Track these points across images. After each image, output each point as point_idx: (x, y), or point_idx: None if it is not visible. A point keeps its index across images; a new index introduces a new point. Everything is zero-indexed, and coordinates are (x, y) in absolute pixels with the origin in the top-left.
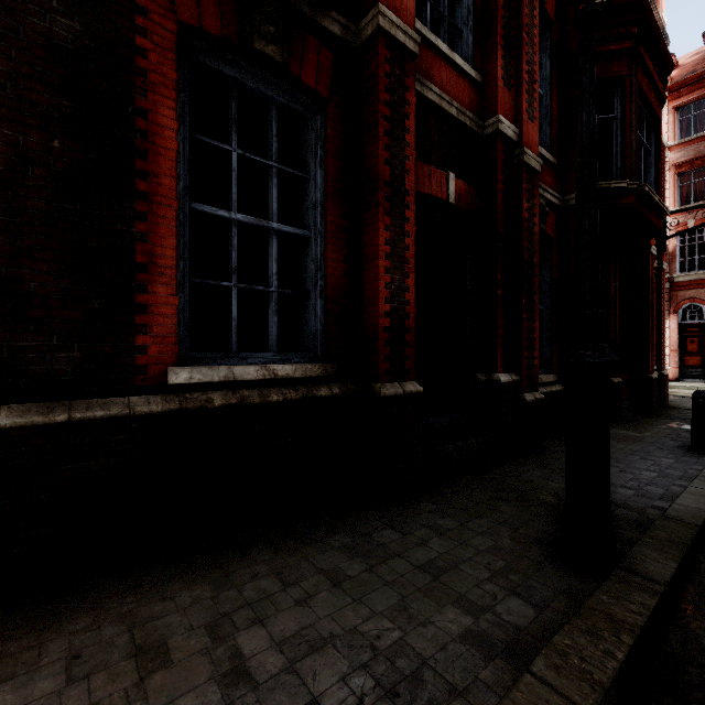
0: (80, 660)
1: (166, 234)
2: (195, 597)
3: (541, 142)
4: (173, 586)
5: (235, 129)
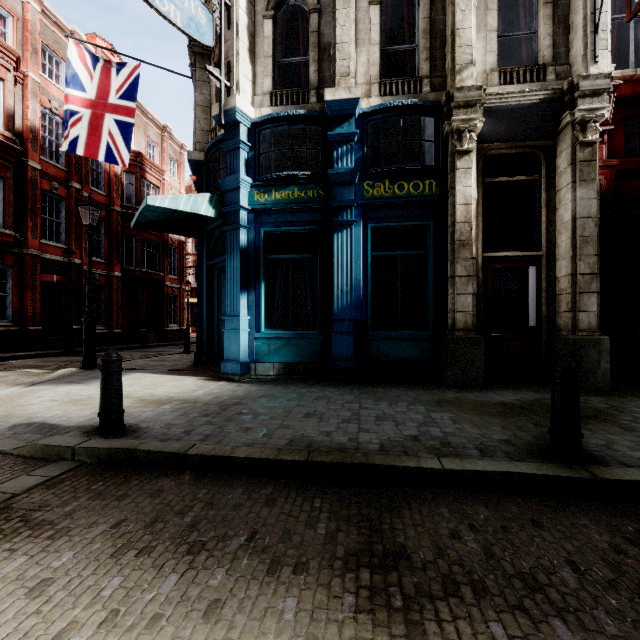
0: None
1: None
2: None
3: (101, 255)
4: None
5: None
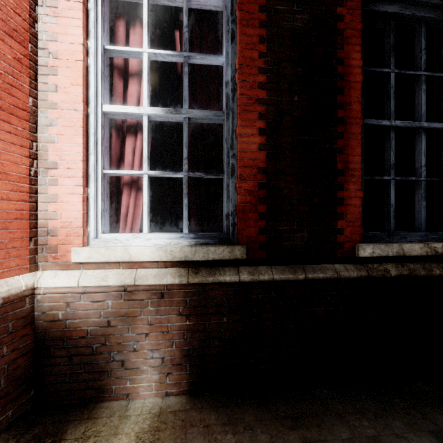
0: None
1: (355, 145)
2: None
3: None
4: (394, 423)
5: (392, 54)
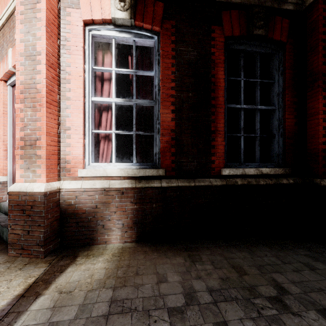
0: (214, 263)
1: (220, 118)
2: (244, 256)
3: None
4: (232, 250)
5: (242, 70)
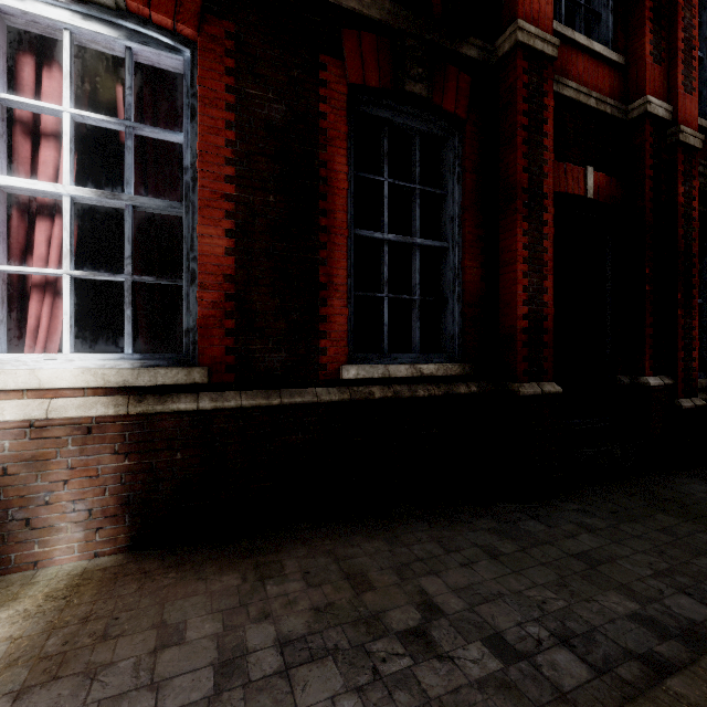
0: (310, 575)
1: (340, 257)
2: (376, 548)
3: (700, 112)
4: (356, 538)
5: (386, 162)
